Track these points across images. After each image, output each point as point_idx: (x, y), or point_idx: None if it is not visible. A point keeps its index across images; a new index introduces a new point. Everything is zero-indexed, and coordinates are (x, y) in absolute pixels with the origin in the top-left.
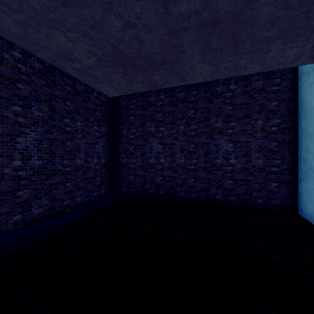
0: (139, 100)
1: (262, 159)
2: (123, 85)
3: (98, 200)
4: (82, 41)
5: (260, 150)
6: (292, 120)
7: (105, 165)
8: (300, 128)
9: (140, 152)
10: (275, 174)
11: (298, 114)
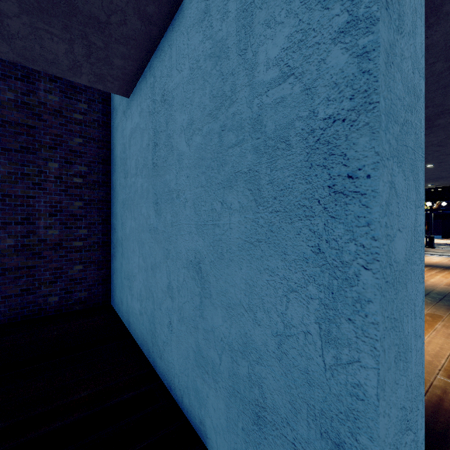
0: None
1: (58, 228)
2: None
3: None
4: None
5: (54, 213)
6: (104, 172)
7: None
8: (112, 184)
9: None
10: (80, 251)
11: (111, 165)
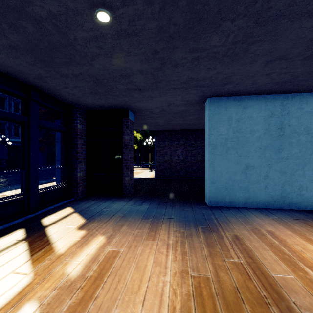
0: None
1: None
2: None
3: None
4: None
5: None
6: None
7: None
8: None
9: None
10: None
11: None
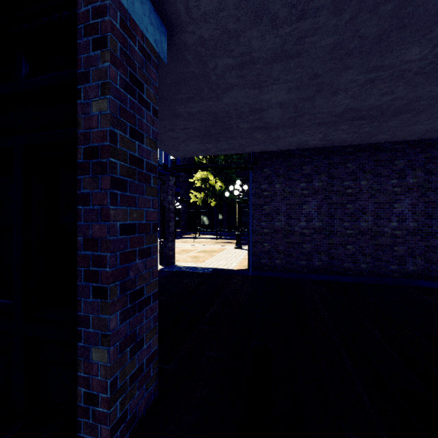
0: None
1: None
2: None
3: None
4: None
5: None
6: None
7: None
8: None
9: None
10: None
11: None
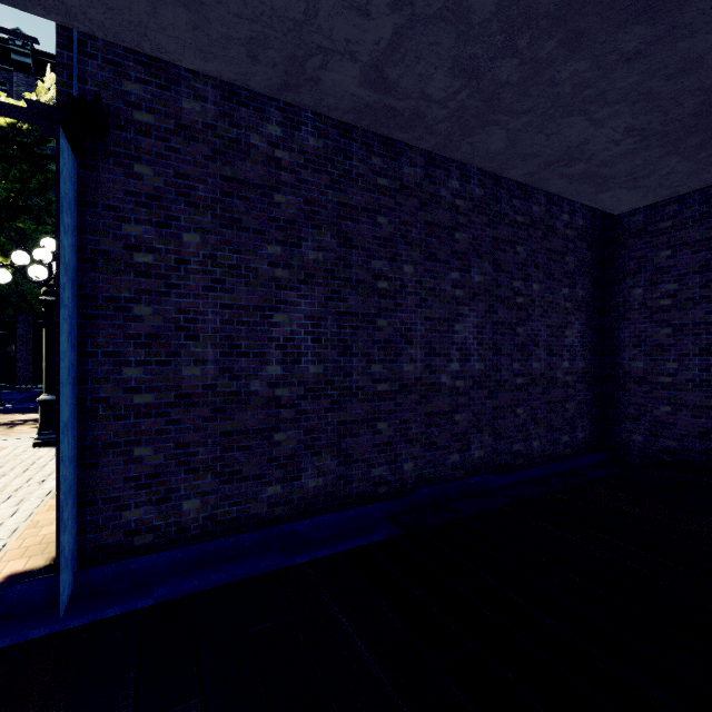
0: (692, 203)
1: None
2: (678, 175)
3: (570, 453)
4: (624, 114)
5: None
6: None
7: (583, 375)
8: None
9: (694, 344)
10: None
11: None
